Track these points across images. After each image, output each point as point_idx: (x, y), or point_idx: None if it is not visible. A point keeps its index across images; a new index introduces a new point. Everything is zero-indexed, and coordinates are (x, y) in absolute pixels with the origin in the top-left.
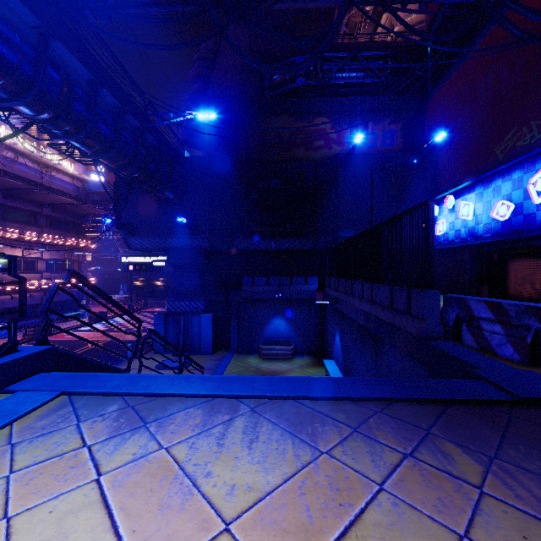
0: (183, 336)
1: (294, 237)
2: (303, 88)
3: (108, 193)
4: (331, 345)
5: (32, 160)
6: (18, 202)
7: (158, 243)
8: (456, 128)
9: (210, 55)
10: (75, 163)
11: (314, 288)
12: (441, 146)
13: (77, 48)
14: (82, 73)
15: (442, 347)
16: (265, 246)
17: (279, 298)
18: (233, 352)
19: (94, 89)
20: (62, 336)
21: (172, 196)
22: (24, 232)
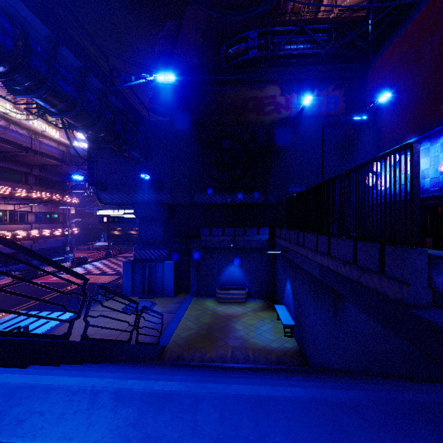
0: (148, 281)
1: (247, 193)
2: (255, 60)
3: (77, 152)
4: (282, 291)
5: (22, 127)
6: (10, 163)
7: (126, 197)
8: (399, 90)
9: (173, 33)
10: (60, 131)
11: (266, 238)
12: (383, 108)
13: (32, 2)
14: (40, 30)
15: (442, 323)
16: (221, 200)
17: (233, 247)
18: (193, 296)
19: (53, 46)
20: (47, 278)
21: (137, 156)
22: (15, 189)
